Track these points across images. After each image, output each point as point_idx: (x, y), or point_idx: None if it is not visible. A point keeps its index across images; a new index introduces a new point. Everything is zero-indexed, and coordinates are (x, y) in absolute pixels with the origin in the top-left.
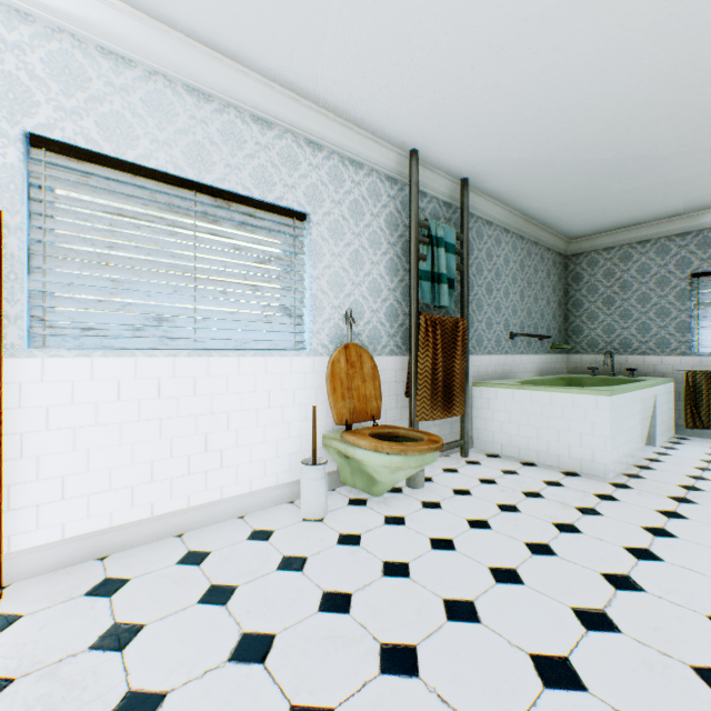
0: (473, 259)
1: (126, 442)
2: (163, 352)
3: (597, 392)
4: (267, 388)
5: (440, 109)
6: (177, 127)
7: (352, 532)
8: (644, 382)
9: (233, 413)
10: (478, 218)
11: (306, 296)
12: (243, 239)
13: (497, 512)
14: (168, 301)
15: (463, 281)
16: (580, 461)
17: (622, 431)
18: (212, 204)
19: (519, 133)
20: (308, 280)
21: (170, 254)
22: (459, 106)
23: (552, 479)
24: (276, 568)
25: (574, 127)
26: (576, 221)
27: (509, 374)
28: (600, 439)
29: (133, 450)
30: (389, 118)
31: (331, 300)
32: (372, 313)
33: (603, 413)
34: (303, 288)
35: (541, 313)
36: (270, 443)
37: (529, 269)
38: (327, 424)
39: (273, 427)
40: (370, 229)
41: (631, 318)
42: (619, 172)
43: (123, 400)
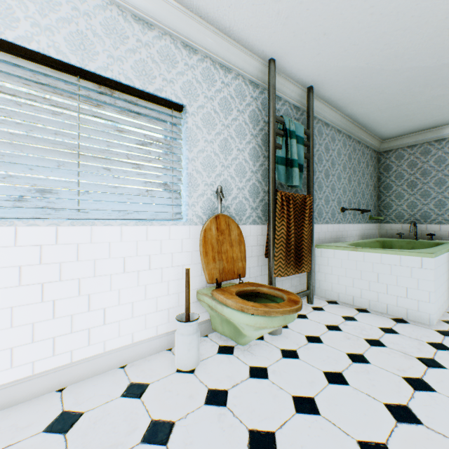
0: (315, 151)
1: (4, 307)
2: (45, 221)
3: (422, 254)
4: (147, 252)
5: (296, 15)
6: (59, 15)
7: (220, 388)
8: (448, 245)
9: (116, 275)
10: (319, 120)
11: (183, 174)
12: (126, 123)
13: (349, 363)
14: (50, 174)
15: (309, 166)
16: (407, 310)
17: (440, 285)
18: (95, 90)
19: (360, 41)
20: (184, 161)
21: (53, 132)
22: (313, 11)
23: (386, 326)
24: (140, 439)
25: (408, 33)
26: (389, 125)
27: (340, 238)
28: (425, 293)
29: (12, 314)
30: (252, 25)
31: (204, 178)
32: (238, 190)
33: (428, 272)
34: (180, 167)
35: (362, 193)
36: (150, 300)
37: (354, 161)
38: (200, 282)
39: (153, 285)
40: (237, 122)
41: (430, 196)
42: (434, 80)
43: (1, 267)
